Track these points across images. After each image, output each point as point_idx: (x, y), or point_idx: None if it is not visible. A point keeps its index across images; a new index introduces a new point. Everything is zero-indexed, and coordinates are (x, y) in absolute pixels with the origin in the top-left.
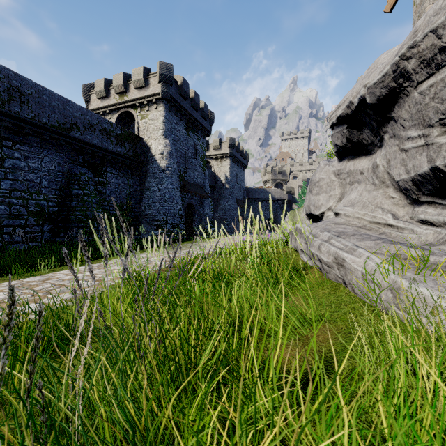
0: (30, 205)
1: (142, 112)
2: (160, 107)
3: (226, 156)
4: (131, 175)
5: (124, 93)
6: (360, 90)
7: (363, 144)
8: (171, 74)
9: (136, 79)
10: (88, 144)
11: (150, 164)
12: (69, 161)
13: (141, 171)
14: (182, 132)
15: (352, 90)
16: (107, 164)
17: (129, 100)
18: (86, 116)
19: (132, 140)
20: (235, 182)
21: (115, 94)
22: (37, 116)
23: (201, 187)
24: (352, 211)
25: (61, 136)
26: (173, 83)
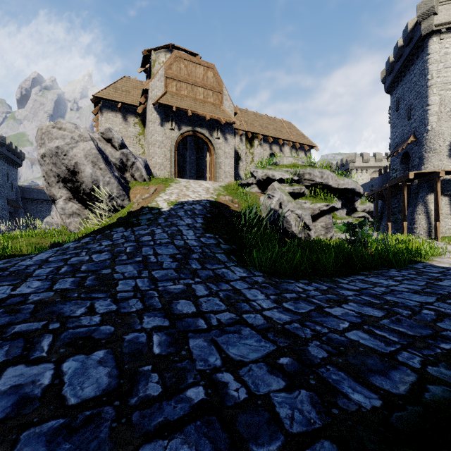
0: None
1: None
2: None
3: None
4: None
5: None
6: None
7: None
8: None
9: None
10: None
11: None
12: None
13: None
14: None
15: None
16: None
17: None
18: None
19: None
20: (6, 181)
21: None
22: None
23: None
24: (55, 218)
25: None
26: None
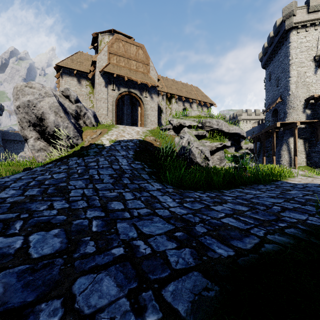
0: None
1: None
2: None
3: None
4: None
5: None
6: None
7: None
8: None
9: None
10: None
11: None
12: None
13: None
14: None
15: None
16: None
17: None
18: None
19: None
20: None
21: None
22: None
23: None
24: (27, 153)
25: None
26: None
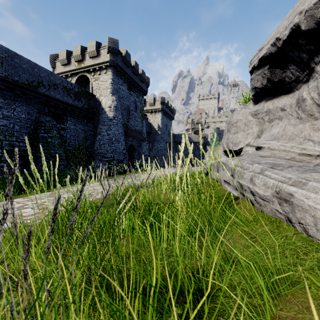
0: (4, 145)
1: (95, 76)
2: (109, 72)
3: (159, 110)
4: (86, 123)
5: (81, 61)
6: (292, 20)
7: (285, 82)
8: (116, 47)
9: (90, 50)
10: (52, 98)
11: (101, 114)
12: (37, 111)
13: (94, 120)
14: (125, 91)
15: (276, 29)
16: (67, 114)
17: (85, 67)
18: (50, 77)
19: (87, 96)
20: (165, 129)
21: (74, 62)
22: (10, 75)
23: (139, 132)
24: (278, 144)
25: (30, 92)
26: (119, 54)
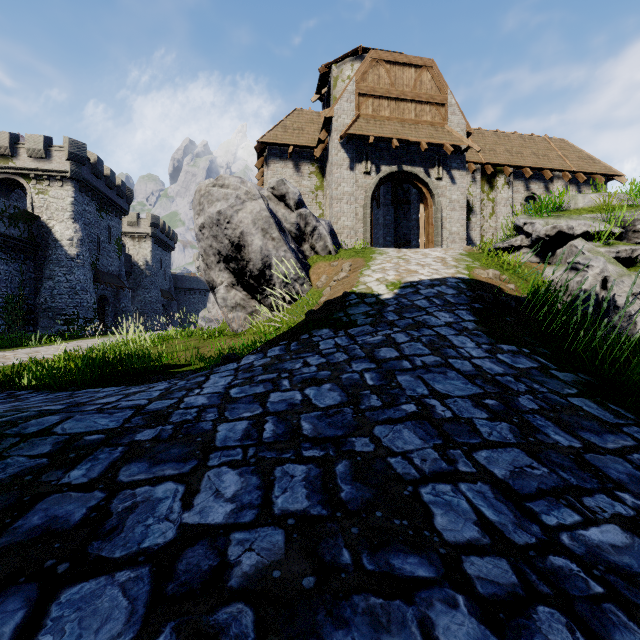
0: None
1: (39, 186)
2: (68, 186)
3: (147, 236)
4: (24, 261)
5: (9, 157)
6: None
7: None
8: (84, 154)
9: (32, 147)
10: None
11: (54, 249)
12: None
13: (38, 255)
14: (94, 213)
15: None
16: None
17: (19, 168)
18: None
19: (27, 220)
20: (159, 268)
21: None
22: None
23: (116, 276)
24: (212, 312)
25: None
26: (86, 162)
